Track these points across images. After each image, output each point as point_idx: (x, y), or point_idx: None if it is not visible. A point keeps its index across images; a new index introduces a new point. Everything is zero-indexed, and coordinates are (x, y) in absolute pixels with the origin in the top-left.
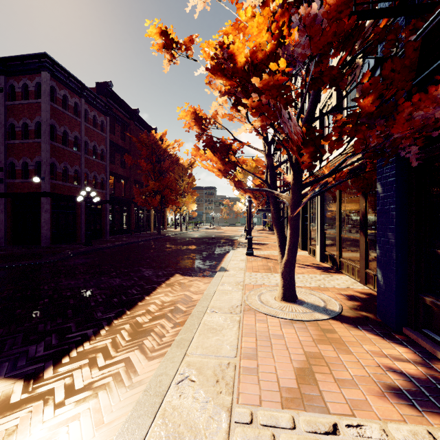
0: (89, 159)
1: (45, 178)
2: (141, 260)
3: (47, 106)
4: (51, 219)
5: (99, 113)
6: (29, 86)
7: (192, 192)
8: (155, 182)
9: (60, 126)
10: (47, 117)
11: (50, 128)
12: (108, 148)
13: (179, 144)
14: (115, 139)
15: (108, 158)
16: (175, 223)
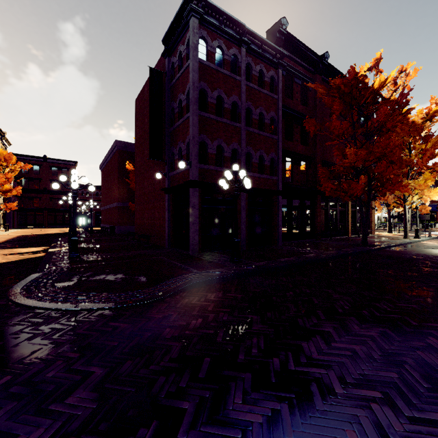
0: (252, 134)
1: (191, 162)
2: (312, 412)
3: (194, 64)
4: (200, 218)
5: (267, 66)
6: (182, 52)
7: (434, 167)
8: (358, 149)
9: (213, 90)
10: (194, 79)
11: (200, 95)
12: (281, 115)
13: (408, 74)
14: (293, 105)
15: (281, 129)
16: (389, 223)
